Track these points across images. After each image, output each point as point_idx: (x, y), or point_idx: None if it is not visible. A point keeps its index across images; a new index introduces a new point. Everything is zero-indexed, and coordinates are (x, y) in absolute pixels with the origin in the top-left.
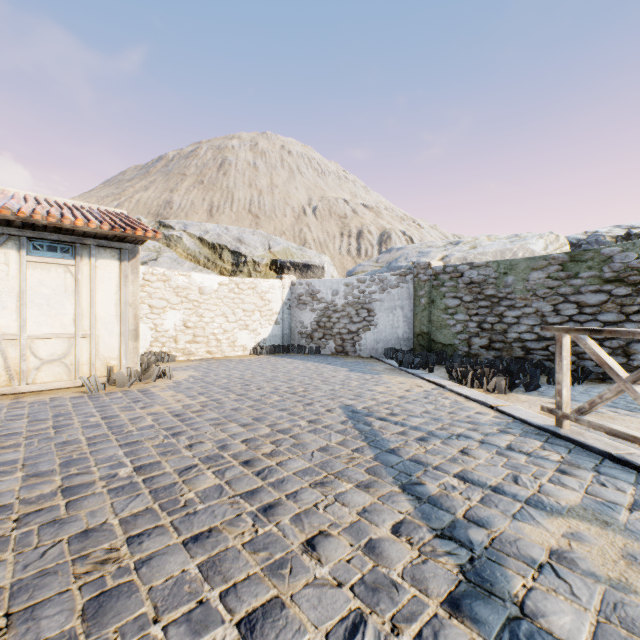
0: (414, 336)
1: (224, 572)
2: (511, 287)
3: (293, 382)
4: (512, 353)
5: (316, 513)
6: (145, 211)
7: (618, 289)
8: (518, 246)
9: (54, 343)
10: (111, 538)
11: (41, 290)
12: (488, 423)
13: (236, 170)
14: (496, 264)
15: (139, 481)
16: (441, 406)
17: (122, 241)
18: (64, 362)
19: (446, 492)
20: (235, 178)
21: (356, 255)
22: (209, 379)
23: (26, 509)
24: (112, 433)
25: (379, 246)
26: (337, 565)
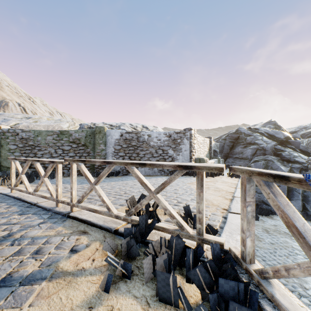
0: None
1: None
2: (40, 142)
3: None
4: None
5: None
6: None
7: (74, 145)
8: (56, 124)
9: None
10: None
11: None
12: None
13: None
14: (34, 131)
15: None
16: None
17: None
18: None
19: None
20: None
21: None
22: None
23: None
24: None
25: None
26: None
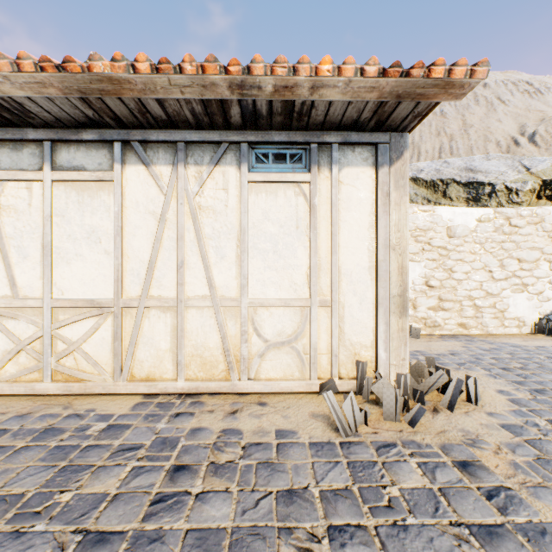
0: None
1: None
2: None
3: None
4: None
5: None
6: None
7: None
8: None
9: (281, 314)
10: None
11: (265, 227)
12: None
13: (420, 124)
14: None
15: None
16: None
17: (377, 131)
18: (294, 347)
19: None
20: (420, 132)
21: None
22: None
23: None
24: None
25: None
26: None
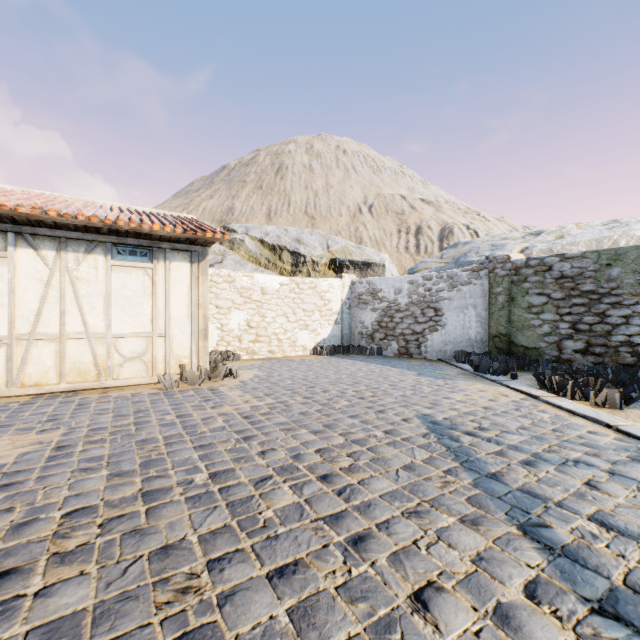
0: (489, 338)
1: (319, 626)
2: (616, 281)
3: (359, 385)
4: (618, 359)
5: (418, 554)
6: (210, 218)
7: None
8: (619, 233)
9: (134, 342)
10: (191, 559)
11: (124, 292)
12: (611, 447)
13: (292, 173)
14: (596, 254)
15: (215, 491)
16: (540, 421)
17: (193, 244)
18: (143, 360)
19: (585, 542)
20: (292, 181)
21: (415, 252)
22: (273, 379)
23: (109, 513)
24: (186, 433)
25: (440, 242)
26: (462, 638)
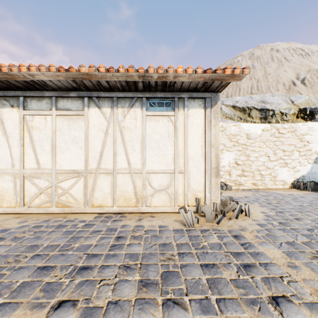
0: None
1: None
2: None
3: None
4: None
5: None
6: None
7: None
8: None
9: (161, 176)
10: None
11: (153, 136)
12: None
13: None
14: None
15: None
16: None
17: (205, 92)
18: (167, 191)
19: None
20: None
21: None
22: (298, 227)
23: None
24: None
25: None
26: None
